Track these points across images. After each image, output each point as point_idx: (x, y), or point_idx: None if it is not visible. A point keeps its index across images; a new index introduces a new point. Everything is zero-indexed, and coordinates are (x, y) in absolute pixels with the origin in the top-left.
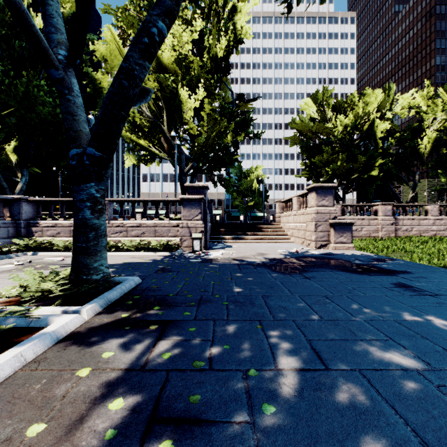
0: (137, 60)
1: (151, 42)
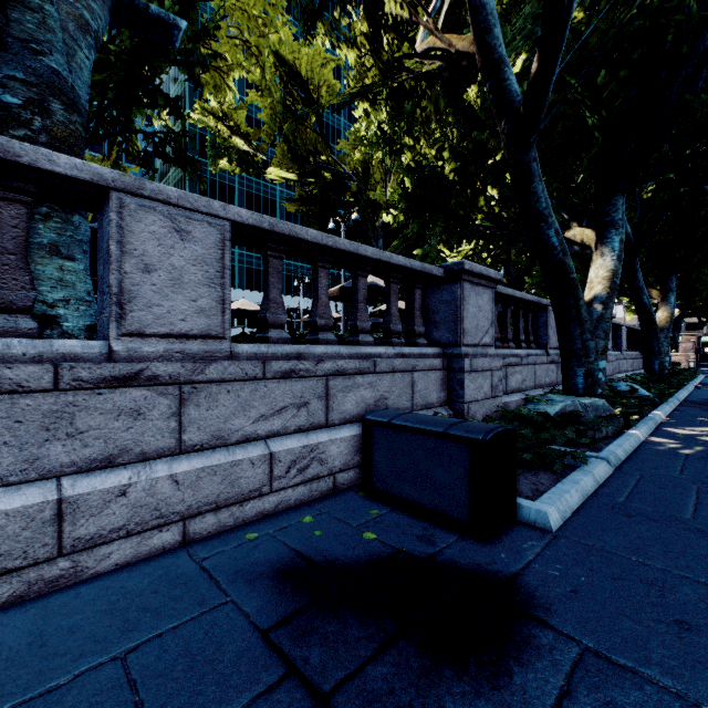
0: (680, 320)
1: (684, 316)
